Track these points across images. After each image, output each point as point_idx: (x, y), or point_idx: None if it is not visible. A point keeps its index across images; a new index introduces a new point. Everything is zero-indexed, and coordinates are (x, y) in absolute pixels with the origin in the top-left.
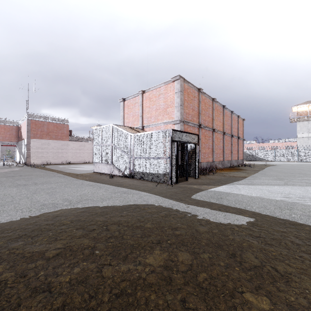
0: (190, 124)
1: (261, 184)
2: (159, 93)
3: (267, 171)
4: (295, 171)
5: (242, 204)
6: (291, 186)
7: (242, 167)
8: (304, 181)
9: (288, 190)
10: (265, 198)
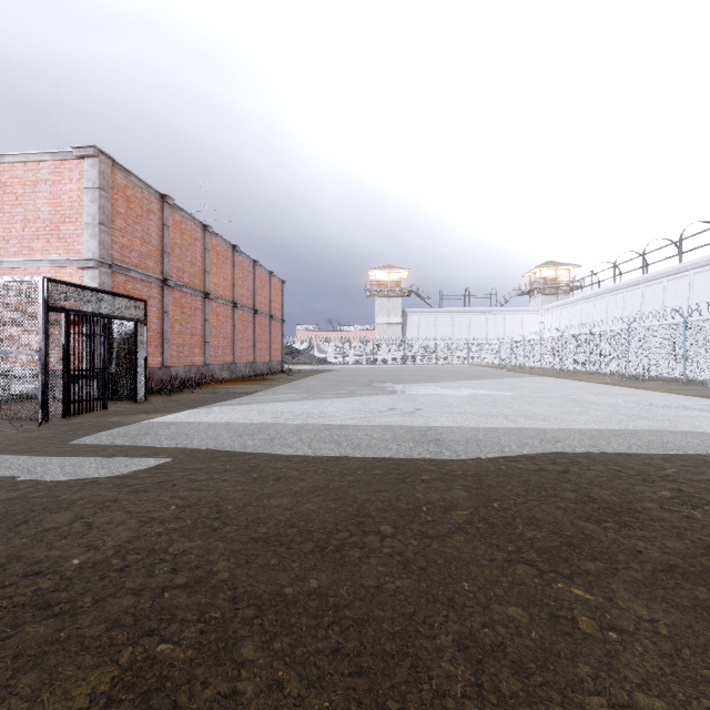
0: (134, 274)
1: (262, 402)
2: (36, 176)
3: (307, 381)
4: (349, 378)
5: (178, 439)
6: (309, 400)
7: (272, 376)
8: (339, 391)
9: (294, 407)
10: (237, 422)
